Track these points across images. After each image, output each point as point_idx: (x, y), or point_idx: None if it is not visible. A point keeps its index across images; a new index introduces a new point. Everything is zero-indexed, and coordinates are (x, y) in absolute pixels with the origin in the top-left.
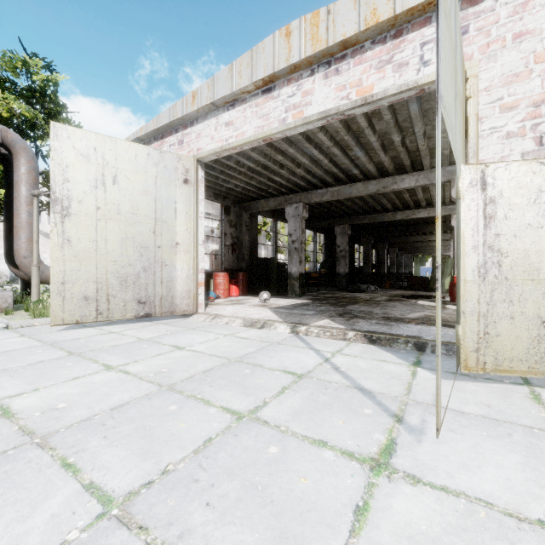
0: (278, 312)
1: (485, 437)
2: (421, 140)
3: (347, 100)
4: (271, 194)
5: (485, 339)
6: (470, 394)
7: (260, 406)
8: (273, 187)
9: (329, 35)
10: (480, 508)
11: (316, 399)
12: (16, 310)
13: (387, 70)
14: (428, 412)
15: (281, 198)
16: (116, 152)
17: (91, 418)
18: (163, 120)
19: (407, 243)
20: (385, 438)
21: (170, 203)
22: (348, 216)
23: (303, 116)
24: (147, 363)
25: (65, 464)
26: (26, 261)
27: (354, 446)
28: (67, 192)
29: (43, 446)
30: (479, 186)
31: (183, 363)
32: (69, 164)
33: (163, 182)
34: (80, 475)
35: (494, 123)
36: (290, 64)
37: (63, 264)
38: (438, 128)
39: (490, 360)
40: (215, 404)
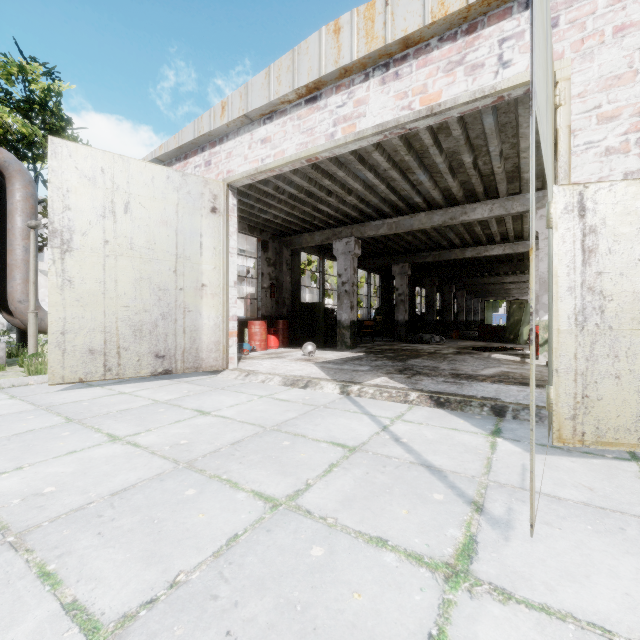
0: (325, 367)
1: (591, 532)
2: (497, 161)
3: (408, 111)
4: (317, 227)
5: (584, 403)
6: (566, 473)
7: (301, 490)
8: (320, 219)
9: (386, 31)
10: (596, 639)
11: (372, 481)
12: (10, 365)
13: (457, 73)
14: (515, 498)
15: (329, 232)
16: (128, 173)
17: (84, 507)
18: (186, 136)
19: (477, 285)
20: (462, 534)
21: (195, 237)
22: (408, 253)
23: (355, 130)
24: (163, 432)
25: (43, 573)
26: (22, 307)
27: (423, 546)
28: (68, 223)
29: (16, 547)
30: (577, 211)
31: (207, 432)
32: (70, 188)
33: (185, 211)
34: (60, 590)
35: (590, 136)
36: (340, 67)
37: (63, 310)
38: (533, 132)
39: (589, 430)
40: (244, 488)
